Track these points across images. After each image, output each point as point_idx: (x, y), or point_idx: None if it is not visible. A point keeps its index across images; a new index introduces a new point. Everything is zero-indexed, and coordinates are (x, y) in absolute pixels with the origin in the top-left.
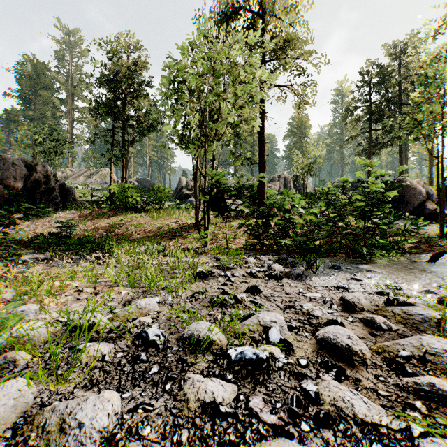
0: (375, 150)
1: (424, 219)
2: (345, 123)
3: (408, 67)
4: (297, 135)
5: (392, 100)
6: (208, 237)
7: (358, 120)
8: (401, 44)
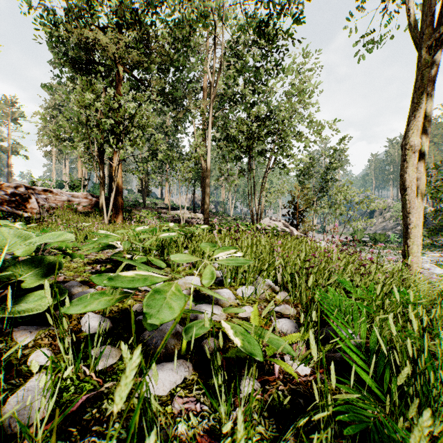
0: None
1: None
2: None
3: None
4: None
5: None
6: None
7: None
8: None
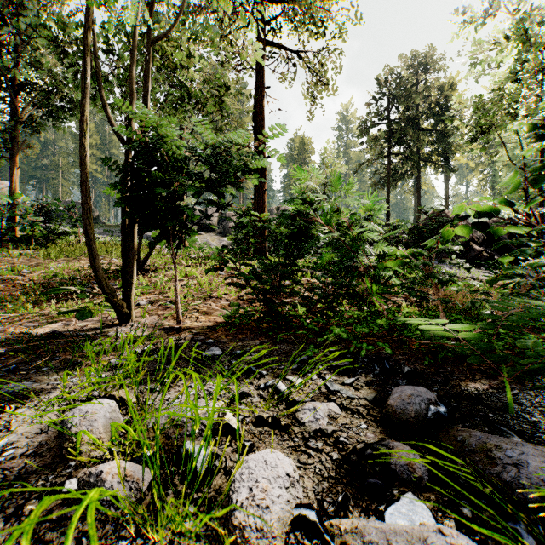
0: (393, 181)
1: (470, 264)
2: (360, 144)
3: (426, 85)
4: (298, 160)
5: (412, 122)
6: (132, 297)
7: (376, 140)
8: (420, 57)
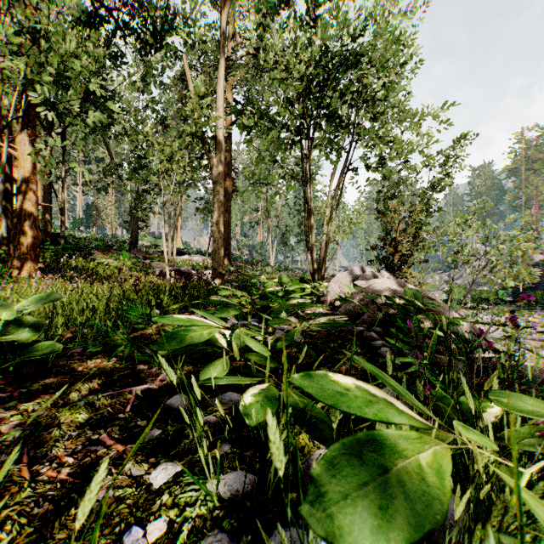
0: None
1: None
2: None
3: None
4: None
5: None
6: None
7: None
8: None
